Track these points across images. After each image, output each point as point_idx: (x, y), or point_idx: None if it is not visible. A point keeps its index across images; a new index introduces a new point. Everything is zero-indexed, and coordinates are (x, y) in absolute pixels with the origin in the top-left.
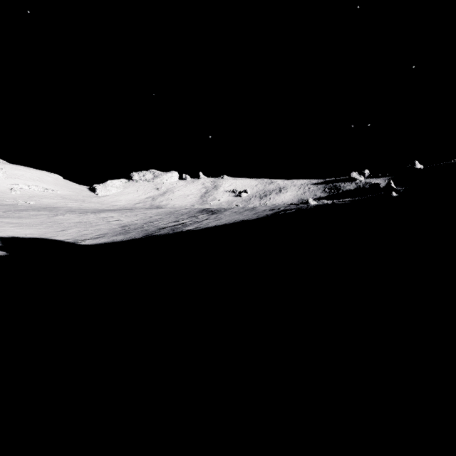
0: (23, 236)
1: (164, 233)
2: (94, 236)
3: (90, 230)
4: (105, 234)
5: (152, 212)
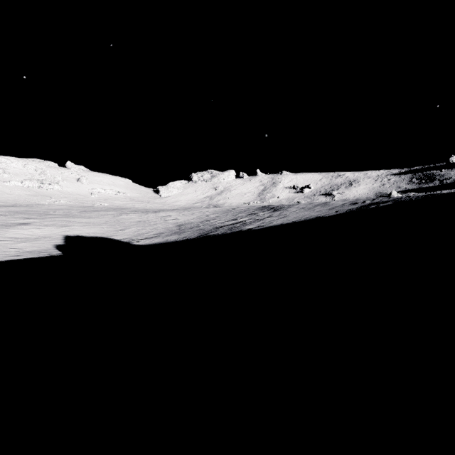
0: (86, 235)
1: (221, 233)
2: (149, 236)
3: (147, 229)
4: (160, 233)
5: (209, 211)
